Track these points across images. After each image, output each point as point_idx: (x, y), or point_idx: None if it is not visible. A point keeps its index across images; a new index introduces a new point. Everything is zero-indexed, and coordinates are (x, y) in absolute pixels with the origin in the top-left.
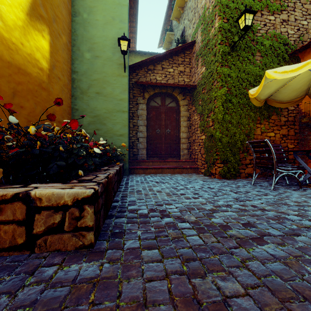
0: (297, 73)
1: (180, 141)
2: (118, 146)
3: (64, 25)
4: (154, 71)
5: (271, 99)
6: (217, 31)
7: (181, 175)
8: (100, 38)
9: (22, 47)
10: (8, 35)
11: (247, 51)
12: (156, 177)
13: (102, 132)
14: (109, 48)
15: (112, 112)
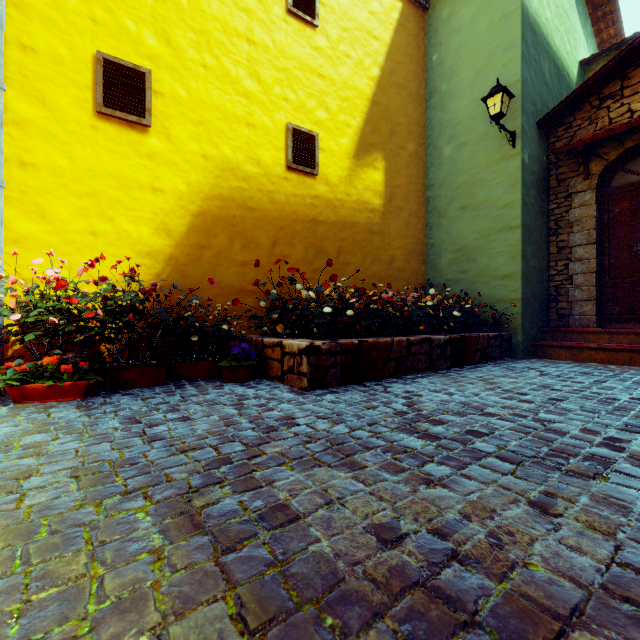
0: None
1: None
2: (499, 299)
3: (410, 128)
4: (624, 93)
5: None
6: None
7: None
8: (467, 108)
9: (348, 198)
10: (333, 194)
11: None
12: (582, 368)
13: (471, 275)
14: (483, 118)
15: (489, 236)
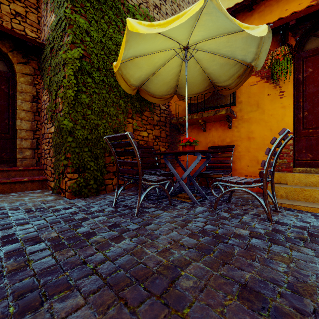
0: (166, 28)
1: (16, 134)
2: None
3: None
4: None
5: (144, 90)
6: None
7: (3, 197)
8: None
9: None
10: None
11: (116, 13)
12: None
13: None
14: None
15: None
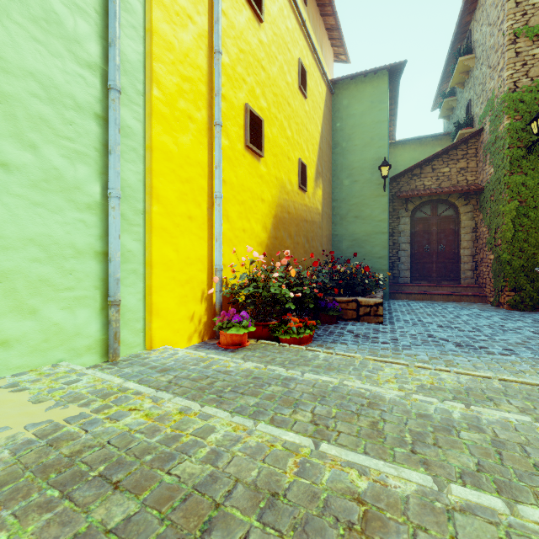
0: None
1: (459, 259)
2: (377, 269)
3: (328, 164)
4: (421, 176)
5: None
6: (504, 134)
7: (458, 303)
8: (359, 162)
9: (313, 206)
10: (310, 204)
11: None
12: (421, 303)
13: (361, 255)
14: (367, 170)
15: (371, 235)
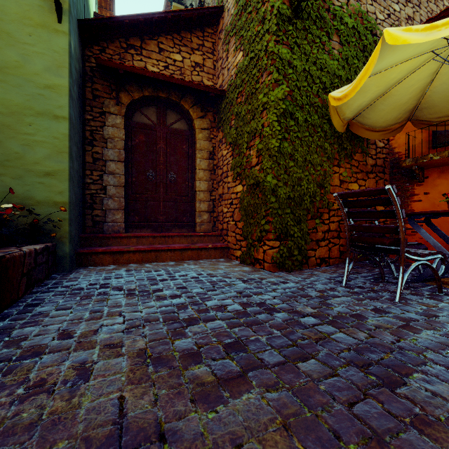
0: None
1: (194, 196)
2: (40, 201)
3: None
4: (143, 52)
5: (357, 123)
6: None
7: (197, 263)
8: None
9: None
10: None
11: (320, 26)
12: (138, 272)
13: None
14: None
15: (23, 116)
